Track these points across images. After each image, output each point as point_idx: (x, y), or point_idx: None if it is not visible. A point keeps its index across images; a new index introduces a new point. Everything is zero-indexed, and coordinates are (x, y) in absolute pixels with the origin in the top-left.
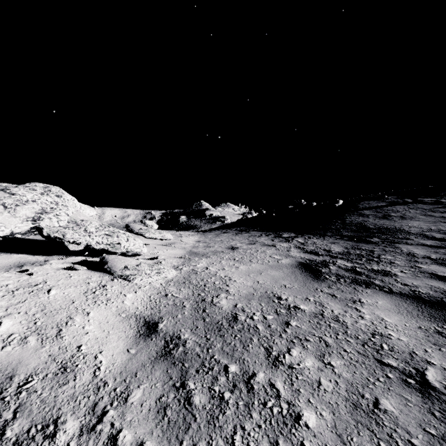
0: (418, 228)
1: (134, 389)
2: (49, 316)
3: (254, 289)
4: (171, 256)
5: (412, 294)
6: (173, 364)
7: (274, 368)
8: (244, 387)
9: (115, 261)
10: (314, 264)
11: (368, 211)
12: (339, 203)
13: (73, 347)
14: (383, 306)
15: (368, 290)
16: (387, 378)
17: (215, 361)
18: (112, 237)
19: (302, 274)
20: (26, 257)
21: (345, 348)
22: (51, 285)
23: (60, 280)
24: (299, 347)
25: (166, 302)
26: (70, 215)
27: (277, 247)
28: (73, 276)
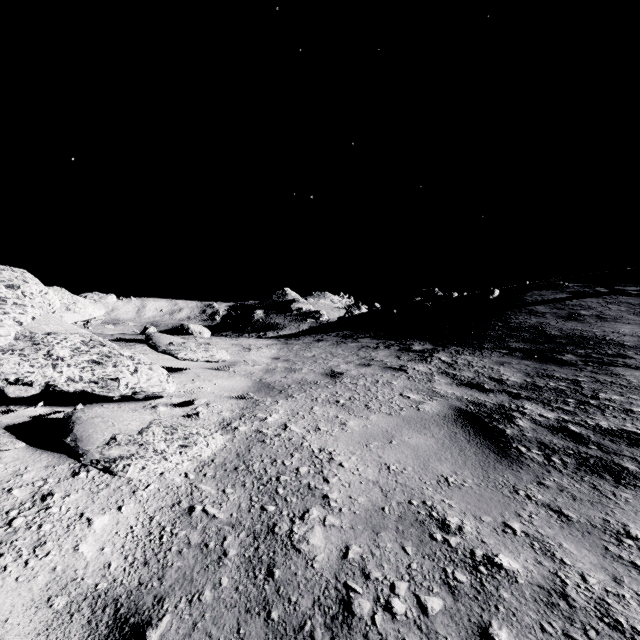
0: (634, 336)
1: None
2: None
3: (383, 492)
4: (222, 396)
5: None
6: None
7: None
8: None
9: (92, 425)
10: (486, 414)
11: (542, 307)
12: (495, 294)
13: None
14: None
15: (626, 494)
16: None
17: None
18: (104, 366)
19: (472, 441)
20: None
21: None
22: None
23: None
24: None
25: (186, 537)
26: (24, 324)
27: (408, 373)
28: None
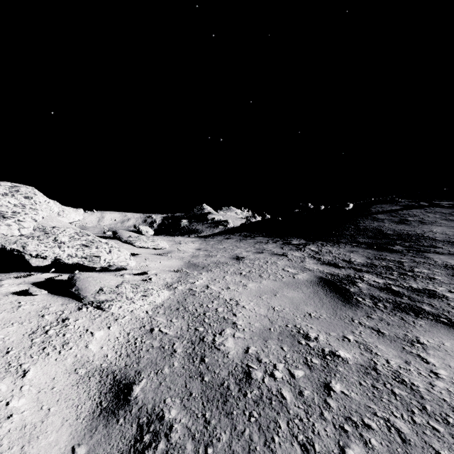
0: (443, 234)
1: None
2: None
3: (270, 321)
4: (164, 270)
5: None
6: None
7: None
8: None
9: (87, 282)
10: (338, 280)
11: (382, 215)
12: (350, 207)
13: None
14: None
15: (421, 322)
16: None
17: None
18: (90, 248)
19: (328, 295)
20: None
21: (438, 448)
22: None
23: (0, 313)
24: (358, 444)
25: (150, 343)
26: (38, 221)
27: (288, 257)
28: (23, 305)
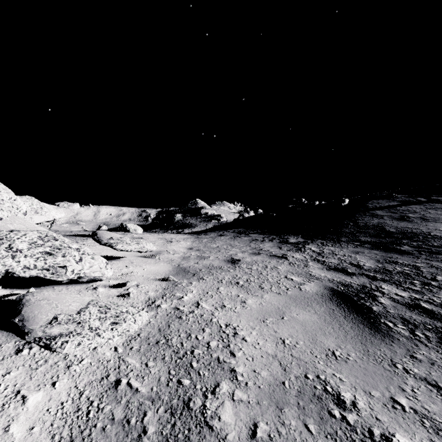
0: None
1: None
2: None
3: (282, 366)
4: (149, 278)
5: None
6: None
7: None
8: None
9: (38, 307)
10: (354, 293)
11: (380, 211)
12: (345, 202)
13: None
14: None
15: None
16: None
17: None
18: (54, 256)
19: (348, 317)
20: None
21: None
22: None
23: None
24: None
25: (111, 412)
26: None
27: (289, 260)
28: None
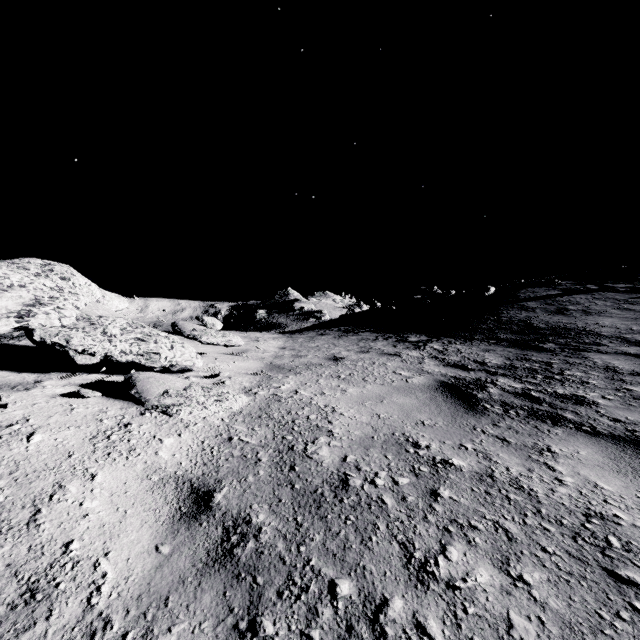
0: (612, 328)
1: (160, 636)
2: (22, 484)
3: (374, 429)
4: (240, 372)
5: (631, 437)
6: (235, 577)
7: (421, 587)
8: (369, 633)
9: (148, 383)
10: (464, 385)
11: (533, 303)
12: (490, 292)
13: (56, 545)
14: (590, 459)
15: (558, 431)
16: (635, 613)
17: (313, 571)
18: (147, 343)
19: (448, 401)
20: (5, 376)
21: (544, 545)
22: (36, 425)
23: (53, 416)
24: (461, 542)
25: (230, 452)
26: (80, 309)
27: (402, 358)
28: (77, 408)
